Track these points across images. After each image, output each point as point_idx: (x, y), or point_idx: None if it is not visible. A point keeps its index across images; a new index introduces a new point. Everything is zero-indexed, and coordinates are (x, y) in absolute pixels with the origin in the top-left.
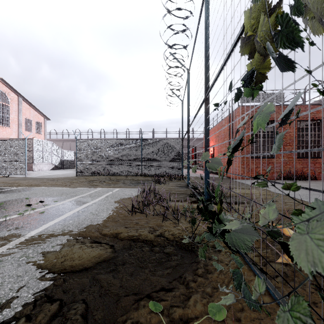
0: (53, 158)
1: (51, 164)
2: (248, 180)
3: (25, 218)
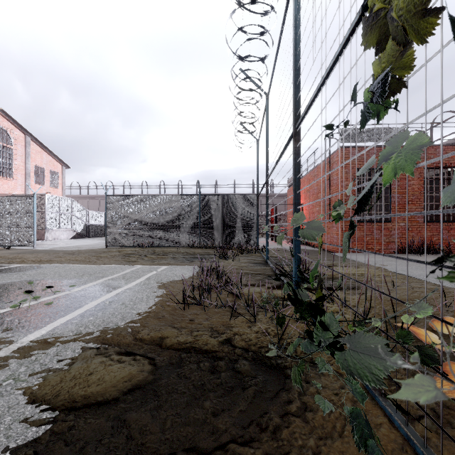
0: (75, 222)
1: (72, 230)
2: (353, 254)
3: (22, 313)
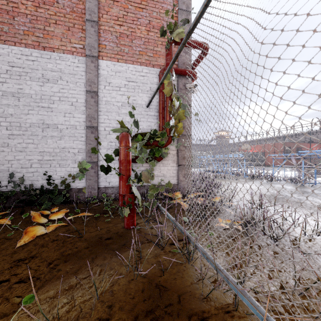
0: None
1: None
2: None
3: None
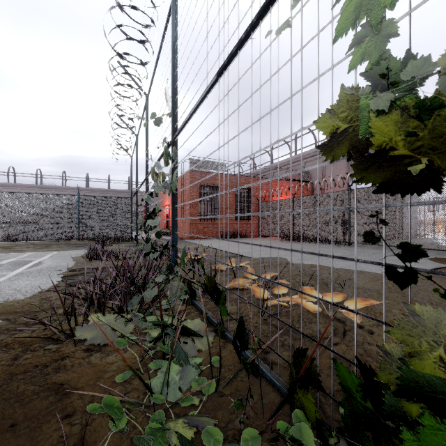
0: None
1: None
2: (195, 240)
3: None
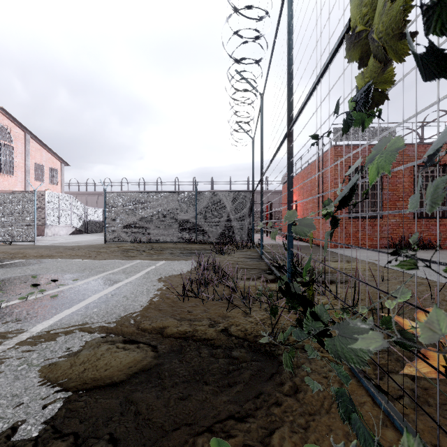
0: (74, 218)
1: (71, 226)
2: (345, 250)
3: (29, 305)
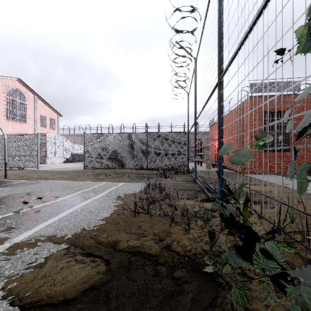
0: (65, 151)
1: (63, 157)
2: (259, 175)
3: (19, 217)
